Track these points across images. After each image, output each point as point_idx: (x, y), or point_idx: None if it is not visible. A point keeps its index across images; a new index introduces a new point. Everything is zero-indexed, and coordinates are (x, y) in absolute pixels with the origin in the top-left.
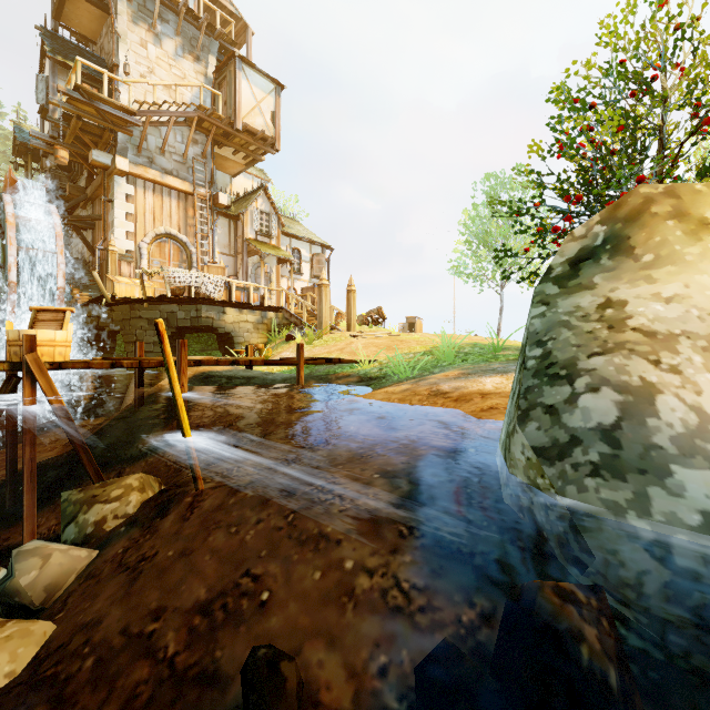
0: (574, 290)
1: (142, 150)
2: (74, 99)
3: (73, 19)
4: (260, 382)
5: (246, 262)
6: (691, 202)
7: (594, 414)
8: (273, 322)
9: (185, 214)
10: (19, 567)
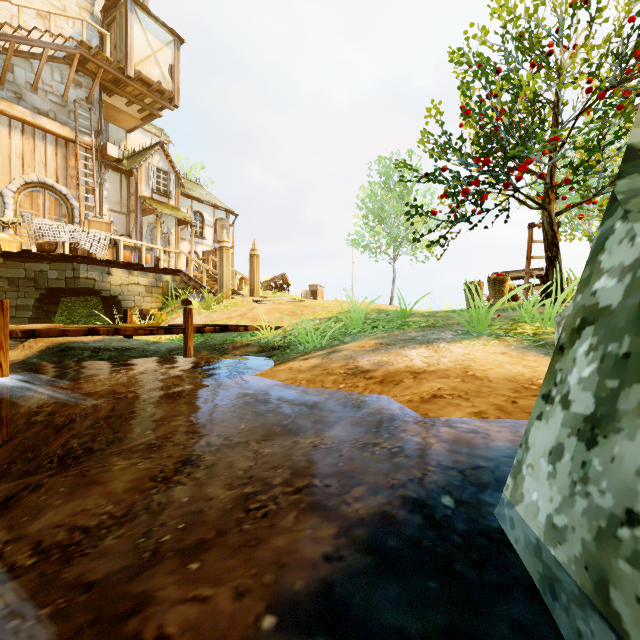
0: None
1: (6, 82)
2: None
3: None
4: (137, 354)
5: (141, 221)
6: None
7: None
8: (169, 285)
9: (65, 163)
10: None
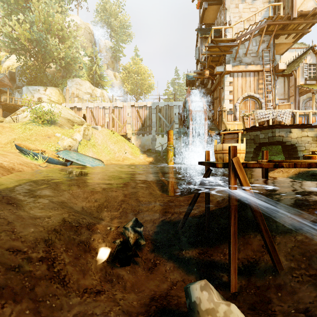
0: None
1: (236, 58)
2: (210, 47)
3: (207, 18)
4: None
5: (298, 100)
6: None
7: None
8: None
9: (257, 83)
10: None
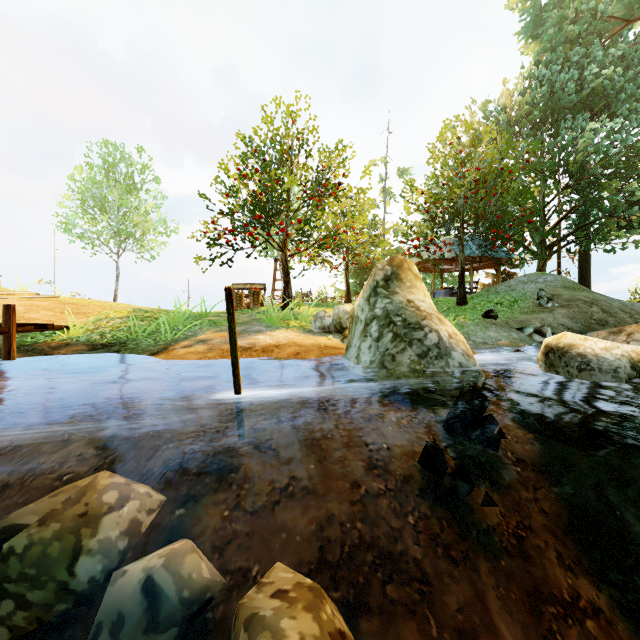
0: (393, 293)
1: None
2: None
3: None
4: None
5: None
6: (410, 266)
7: (433, 340)
8: None
9: None
10: (188, 570)
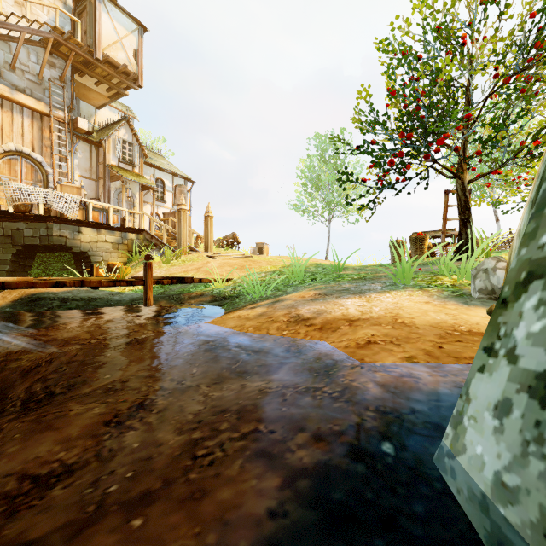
0: None
1: None
2: None
3: None
4: (102, 303)
5: (108, 186)
6: None
7: None
8: (133, 242)
9: (41, 134)
10: None
